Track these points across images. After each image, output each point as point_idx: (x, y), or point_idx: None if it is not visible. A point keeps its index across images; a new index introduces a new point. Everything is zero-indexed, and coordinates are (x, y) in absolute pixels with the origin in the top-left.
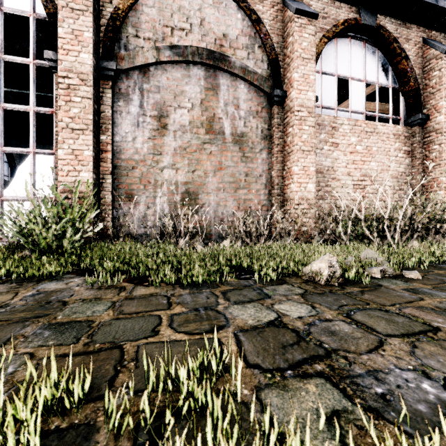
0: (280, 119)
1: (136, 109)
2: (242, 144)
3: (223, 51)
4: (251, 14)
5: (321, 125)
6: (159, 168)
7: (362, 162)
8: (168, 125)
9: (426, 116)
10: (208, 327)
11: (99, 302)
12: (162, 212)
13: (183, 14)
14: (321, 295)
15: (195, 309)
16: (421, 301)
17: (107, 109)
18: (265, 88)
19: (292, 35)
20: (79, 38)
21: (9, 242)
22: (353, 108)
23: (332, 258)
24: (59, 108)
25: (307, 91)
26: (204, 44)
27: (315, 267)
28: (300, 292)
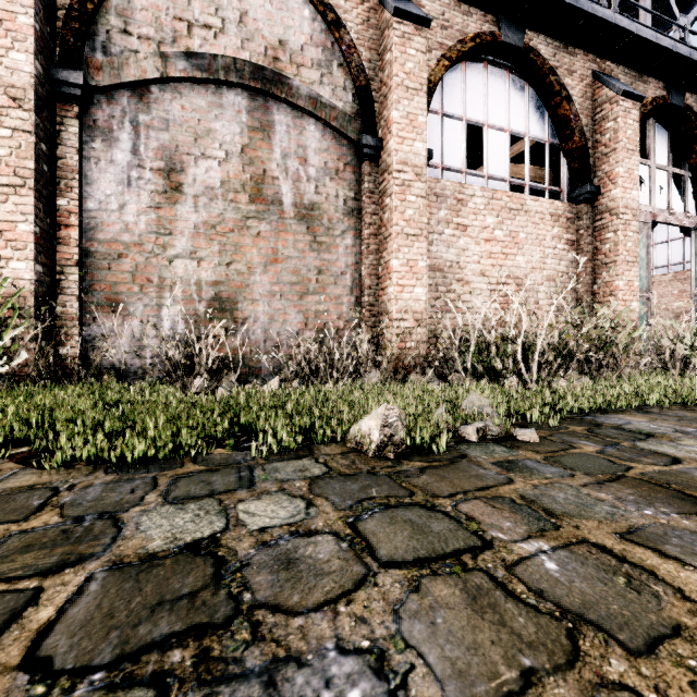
0: (374, 184)
1: (126, 157)
2: (313, 222)
3: (279, 68)
4: (326, 11)
5: (440, 196)
6: (168, 257)
7: (504, 256)
8: (183, 186)
9: (597, 188)
10: (55, 560)
11: None
12: (173, 332)
13: (210, 1)
14: (347, 479)
15: (77, 518)
16: (506, 485)
17: (70, 154)
18: (349, 132)
19: (390, 50)
20: (8, 25)
21: None
22: (491, 172)
23: (391, 412)
24: None
25: (414, 141)
26: (246, 54)
27: (364, 426)
28: (317, 473)
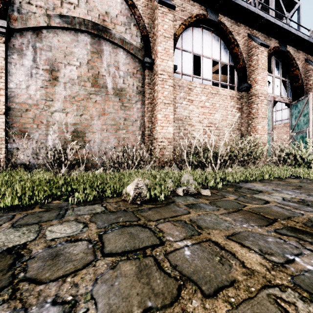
0: (150, 80)
1: (30, 63)
2: (122, 96)
3: (105, 24)
4: None
5: (181, 87)
6: (51, 111)
7: (209, 114)
8: (59, 78)
9: (250, 85)
10: None
11: None
12: (54, 147)
13: None
14: (111, 214)
15: None
16: (186, 215)
17: (0, 60)
18: (139, 56)
19: (157, 19)
20: None
21: None
22: (204, 76)
23: (140, 182)
24: None
25: (168, 60)
26: (90, 17)
27: (128, 189)
28: (98, 211)
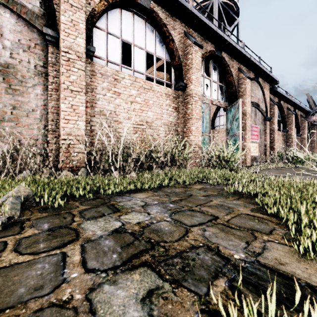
0: (55, 59)
1: None
2: (8, 75)
3: None
4: None
5: (104, 75)
6: None
7: (141, 111)
8: None
9: (185, 84)
10: None
11: None
12: None
13: None
14: None
15: None
16: None
17: None
18: (37, 24)
19: None
20: None
21: None
22: (136, 68)
23: None
24: None
25: (76, 37)
26: None
27: None
28: None
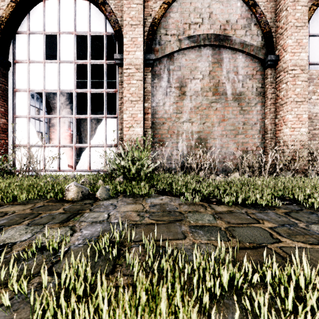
0: (273, 78)
1: (165, 84)
2: (240, 101)
3: (226, 33)
4: (249, 0)
5: (309, 79)
6: (180, 122)
7: None
8: (186, 92)
9: None
10: (315, 240)
11: (201, 213)
12: (182, 153)
13: (197, 12)
14: None
15: (282, 225)
16: None
17: (148, 86)
18: (259, 55)
19: (285, 10)
20: (135, 43)
21: (98, 171)
22: None
23: None
24: (124, 88)
25: (300, 53)
26: (212, 30)
27: None
28: None
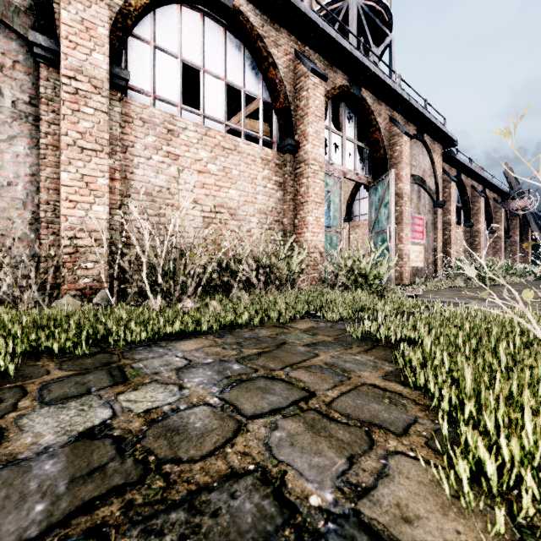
0: (53, 90)
1: None
2: None
3: None
4: None
5: (148, 122)
6: None
7: (218, 188)
8: None
9: (296, 142)
10: None
11: None
12: None
13: None
14: None
15: None
16: None
17: None
18: (16, 25)
19: None
20: None
21: None
22: (208, 112)
23: None
24: None
25: (91, 50)
26: None
27: None
28: None
